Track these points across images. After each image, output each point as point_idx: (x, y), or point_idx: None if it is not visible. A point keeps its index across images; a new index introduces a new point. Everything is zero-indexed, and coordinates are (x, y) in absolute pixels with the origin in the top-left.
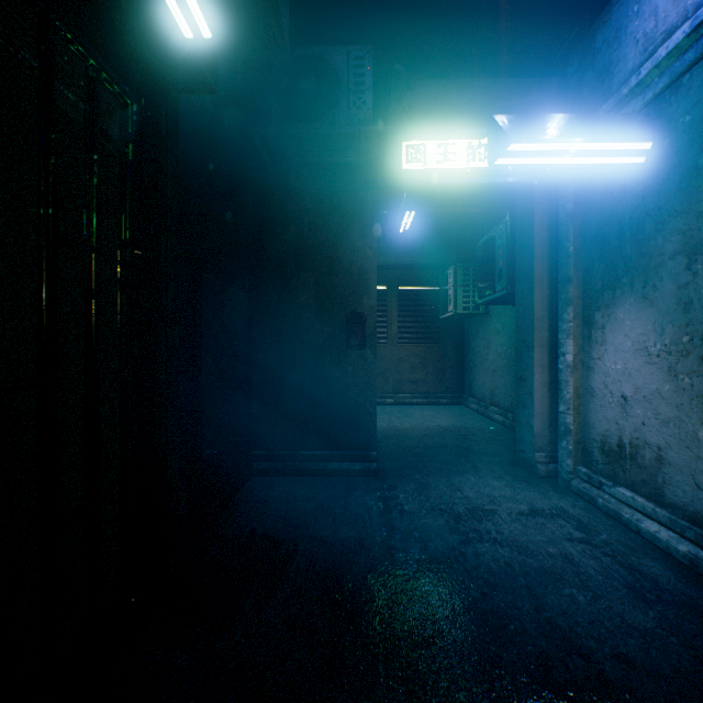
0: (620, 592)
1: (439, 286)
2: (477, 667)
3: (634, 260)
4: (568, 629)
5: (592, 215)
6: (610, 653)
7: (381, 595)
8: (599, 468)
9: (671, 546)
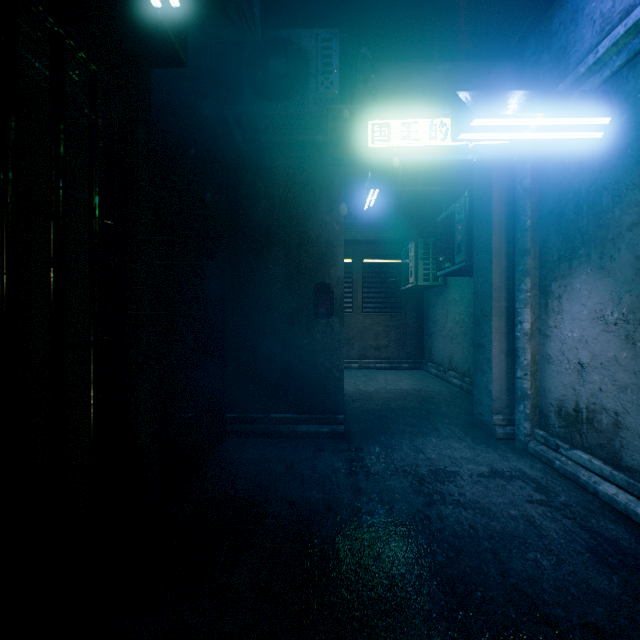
0: (583, 556)
1: (401, 259)
2: (446, 638)
3: (591, 233)
4: (535, 596)
5: (549, 190)
6: (578, 622)
7: (349, 560)
8: (555, 431)
9: (630, 509)
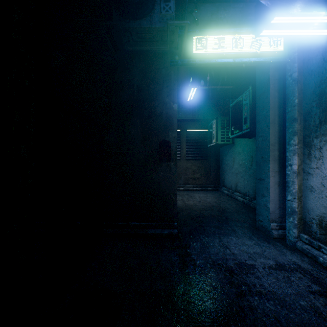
0: None
1: (207, 129)
2: None
3: None
4: None
5: (311, 79)
6: None
7: None
8: (317, 236)
9: None
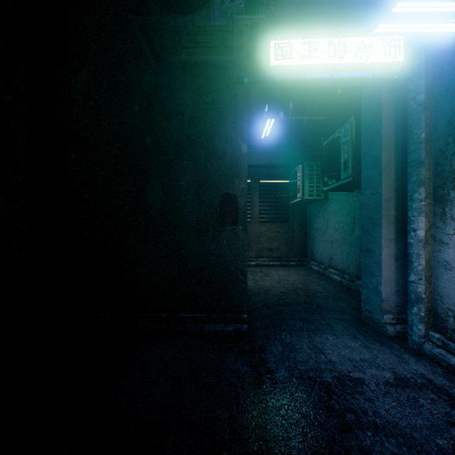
0: None
1: (290, 179)
2: None
3: None
4: None
5: (447, 102)
6: None
7: None
8: None
9: None
